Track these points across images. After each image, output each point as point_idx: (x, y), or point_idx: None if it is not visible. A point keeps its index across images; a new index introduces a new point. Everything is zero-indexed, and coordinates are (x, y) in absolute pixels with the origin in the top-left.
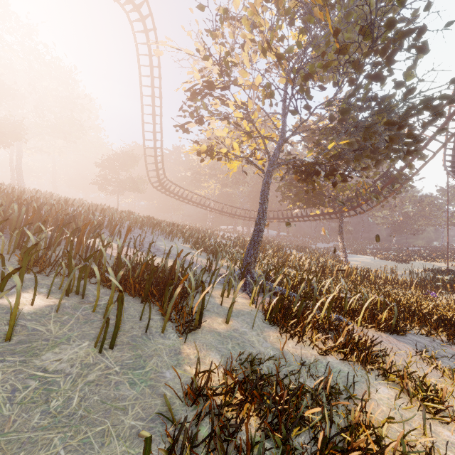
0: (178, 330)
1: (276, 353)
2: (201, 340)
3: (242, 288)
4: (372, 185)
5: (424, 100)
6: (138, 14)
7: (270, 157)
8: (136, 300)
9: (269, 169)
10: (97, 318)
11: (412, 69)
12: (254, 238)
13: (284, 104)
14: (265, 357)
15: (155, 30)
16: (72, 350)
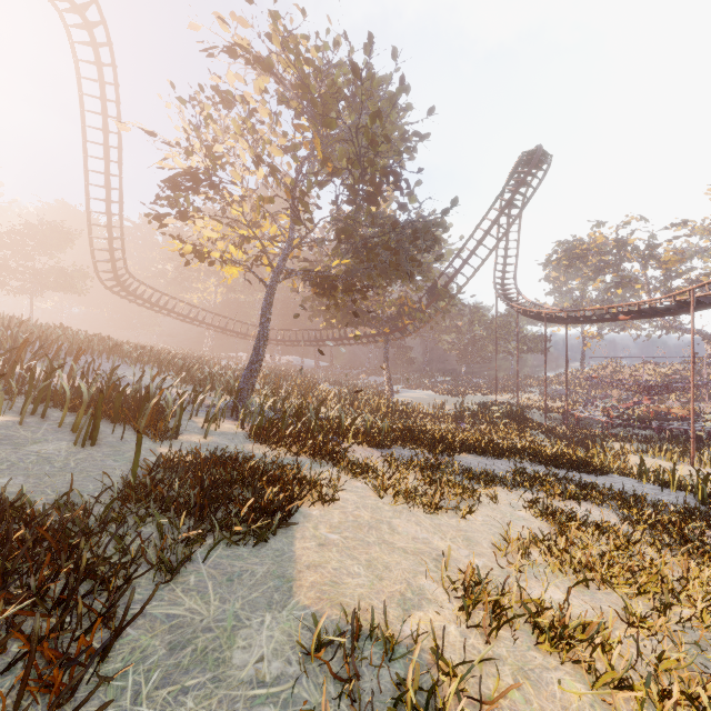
0: (154, 439)
1: (246, 449)
2: (177, 446)
3: (235, 418)
4: (418, 301)
5: (426, 225)
6: (82, 19)
7: (273, 268)
8: (105, 421)
9: (272, 282)
10: (66, 431)
11: (410, 195)
12: (252, 362)
13: (292, 205)
14: (237, 456)
15: (111, 46)
16: (54, 446)
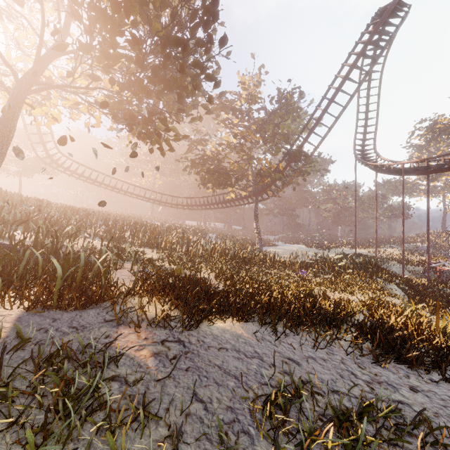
0: None
1: None
2: None
3: None
4: (279, 164)
5: (205, 1)
6: None
7: (15, 75)
8: None
9: (13, 92)
10: None
11: None
12: None
13: (65, 17)
14: None
15: None
16: None
